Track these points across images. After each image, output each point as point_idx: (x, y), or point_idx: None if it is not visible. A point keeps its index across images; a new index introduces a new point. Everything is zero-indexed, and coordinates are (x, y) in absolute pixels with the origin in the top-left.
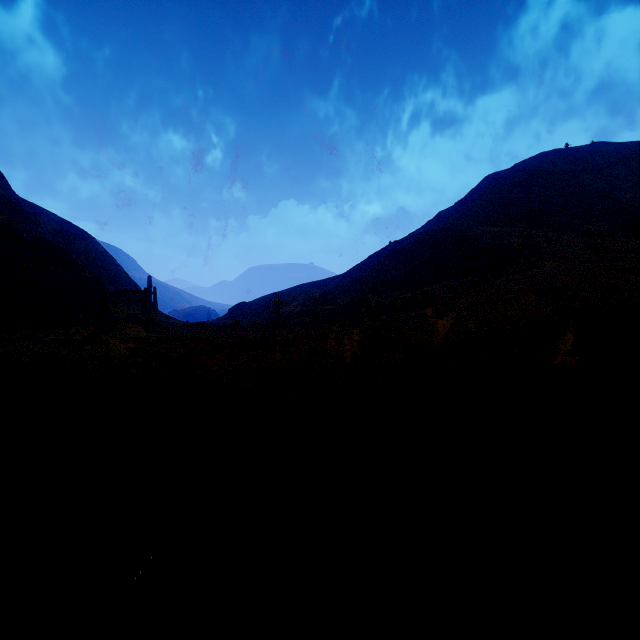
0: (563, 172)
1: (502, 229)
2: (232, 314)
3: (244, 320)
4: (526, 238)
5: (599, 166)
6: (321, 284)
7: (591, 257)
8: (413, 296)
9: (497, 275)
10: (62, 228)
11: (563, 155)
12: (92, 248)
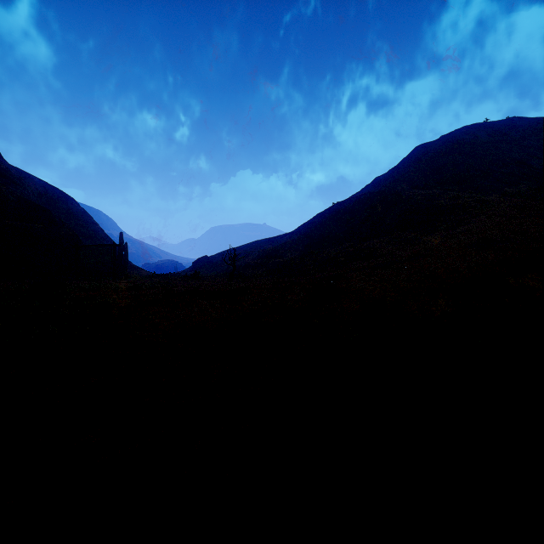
0: (484, 142)
1: (432, 191)
2: (195, 266)
3: (206, 272)
4: (454, 199)
5: (515, 137)
6: (273, 241)
7: (518, 214)
8: (355, 250)
9: (431, 231)
10: (46, 191)
11: (483, 128)
12: (73, 209)
